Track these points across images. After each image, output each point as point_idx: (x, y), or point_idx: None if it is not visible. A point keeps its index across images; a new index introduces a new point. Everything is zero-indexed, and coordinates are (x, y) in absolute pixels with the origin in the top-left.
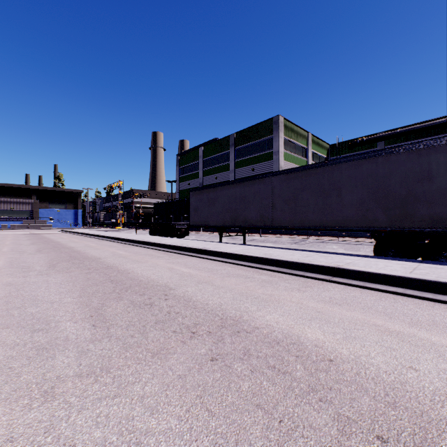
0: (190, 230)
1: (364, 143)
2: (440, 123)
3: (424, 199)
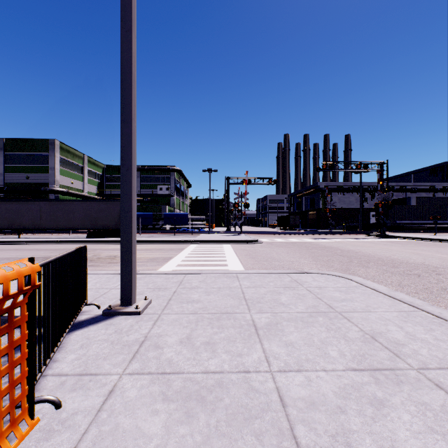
0: None
1: None
2: (165, 169)
3: (101, 218)
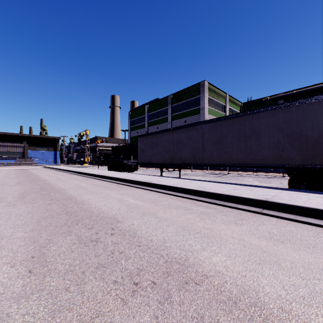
0: (138, 167)
1: (268, 101)
2: None
3: None
